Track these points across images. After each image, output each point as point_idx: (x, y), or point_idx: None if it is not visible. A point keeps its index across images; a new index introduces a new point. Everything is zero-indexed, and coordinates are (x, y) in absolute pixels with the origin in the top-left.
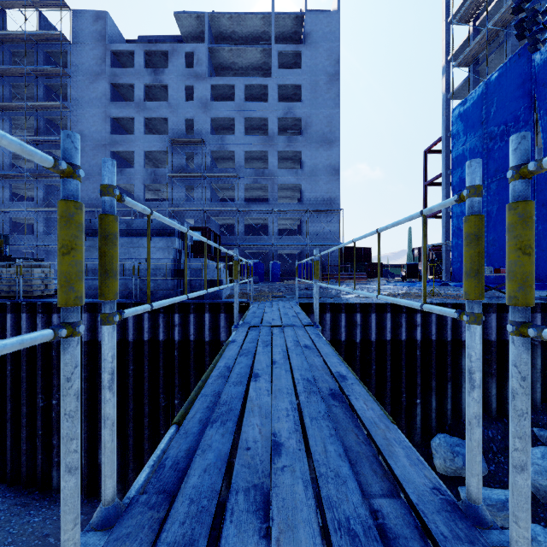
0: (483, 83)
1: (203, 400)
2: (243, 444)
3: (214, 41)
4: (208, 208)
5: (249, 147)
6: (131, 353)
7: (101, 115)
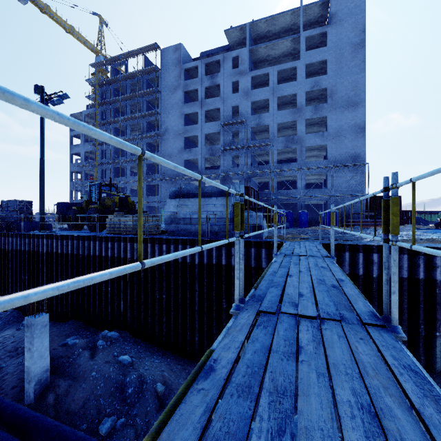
0: None
1: (265, 281)
2: (286, 293)
3: (253, 42)
4: (249, 171)
5: (280, 120)
6: (205, 271)
7: (178, 114)
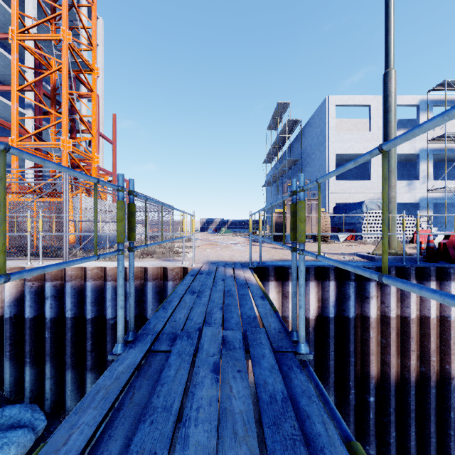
0: None
1: None
2: (244, 374)
3: None
4: None
5: None
6: None
7: None
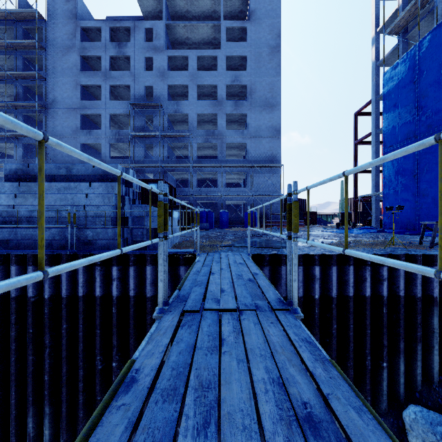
0: (415, 46)
1: None
2: None
3: (170, 20)
4: (165, 164)
5: (201, 110)
6: (64, 310)
7: (72, 83)
